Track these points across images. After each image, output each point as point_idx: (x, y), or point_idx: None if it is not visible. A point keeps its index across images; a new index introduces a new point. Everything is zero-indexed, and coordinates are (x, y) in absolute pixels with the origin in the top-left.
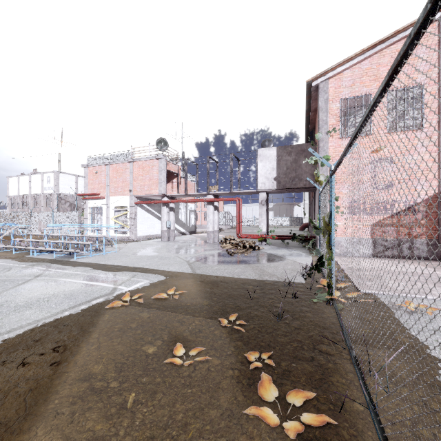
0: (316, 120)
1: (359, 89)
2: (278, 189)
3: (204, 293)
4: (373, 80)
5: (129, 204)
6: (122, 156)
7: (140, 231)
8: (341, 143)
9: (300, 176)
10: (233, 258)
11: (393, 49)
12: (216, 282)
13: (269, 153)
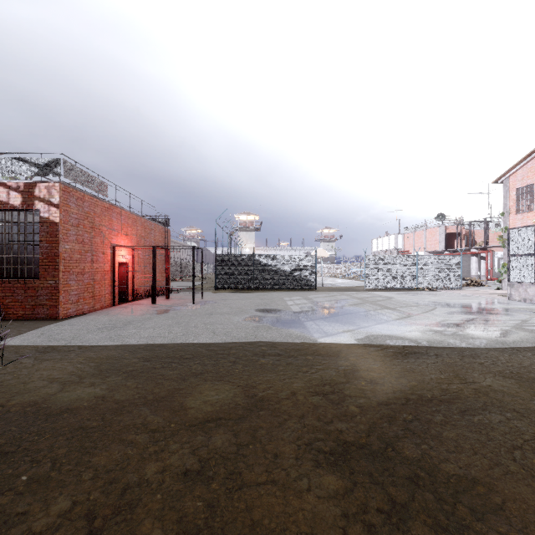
0: None
1: (526, 181)
2: None
3: None
4: (534, 174)
5: None
6: (420, 226)
7: None
8: (516, 217)
9: None
10: None
11: None
12: None
13: None
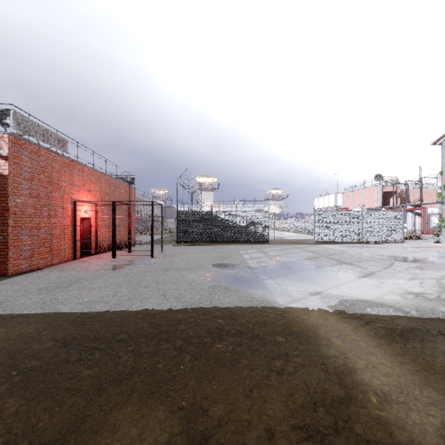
0: None
1: None
2: None
3: None
4: None
5: None
6: (359, 186)
7: None
8: None
9: None
10: None
11: None
12: None
13: None
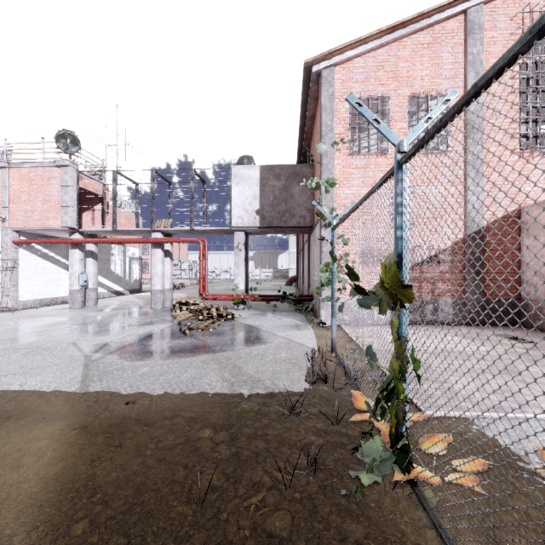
0: (313, 133)
1: (374, 87)
2: (261, 227)
3: (58, 494)
4: (391, 78)
5: (1, 243)
6: None
7: (26, 292)
8: (351, 162)
9: (292, 210)
10: (186, 341)
11: (415, 40)
12: (123, 428)
13: (249, 173)
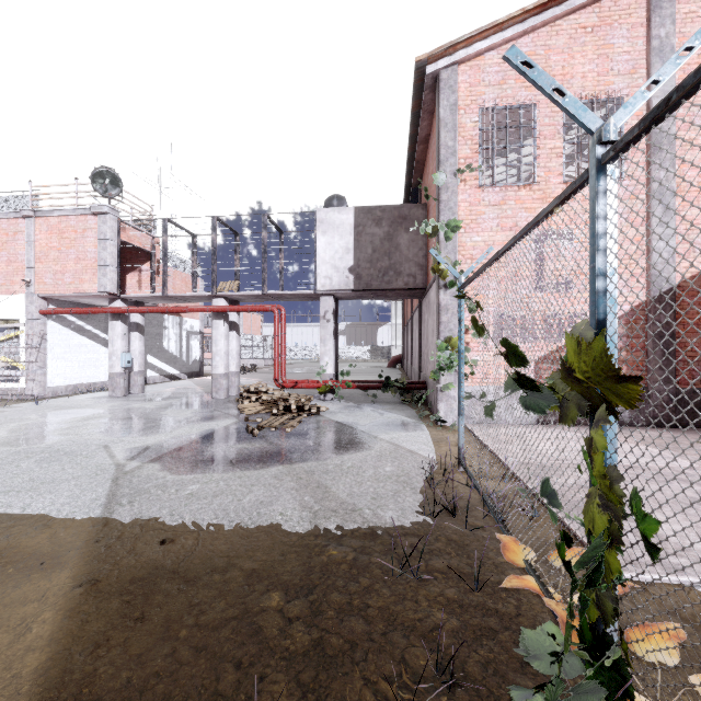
0: (427, 162)
1: (514, 91)
2: (356, 290)
3: None
4: None
5: (26, 314)
6: (7, 203)
7: (56, 376)
8: (481, 197)
9: (397, 267)
10: (254, 445)
11: (574, 22)
12: (150, 585)
13: (340, 218)
